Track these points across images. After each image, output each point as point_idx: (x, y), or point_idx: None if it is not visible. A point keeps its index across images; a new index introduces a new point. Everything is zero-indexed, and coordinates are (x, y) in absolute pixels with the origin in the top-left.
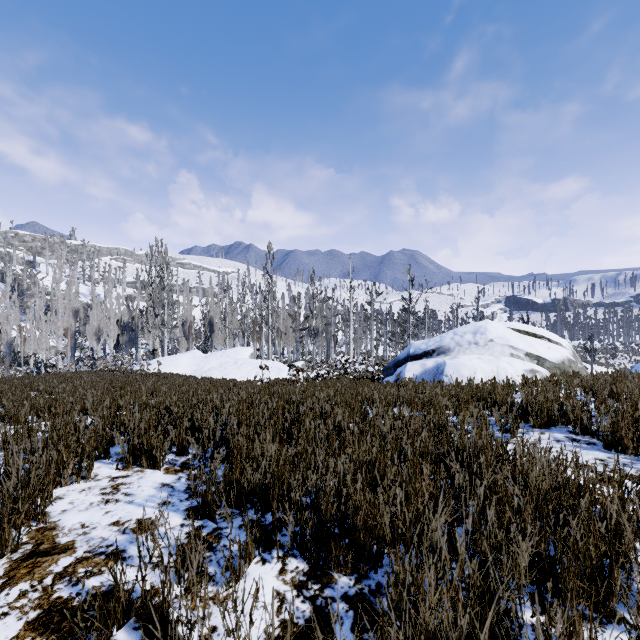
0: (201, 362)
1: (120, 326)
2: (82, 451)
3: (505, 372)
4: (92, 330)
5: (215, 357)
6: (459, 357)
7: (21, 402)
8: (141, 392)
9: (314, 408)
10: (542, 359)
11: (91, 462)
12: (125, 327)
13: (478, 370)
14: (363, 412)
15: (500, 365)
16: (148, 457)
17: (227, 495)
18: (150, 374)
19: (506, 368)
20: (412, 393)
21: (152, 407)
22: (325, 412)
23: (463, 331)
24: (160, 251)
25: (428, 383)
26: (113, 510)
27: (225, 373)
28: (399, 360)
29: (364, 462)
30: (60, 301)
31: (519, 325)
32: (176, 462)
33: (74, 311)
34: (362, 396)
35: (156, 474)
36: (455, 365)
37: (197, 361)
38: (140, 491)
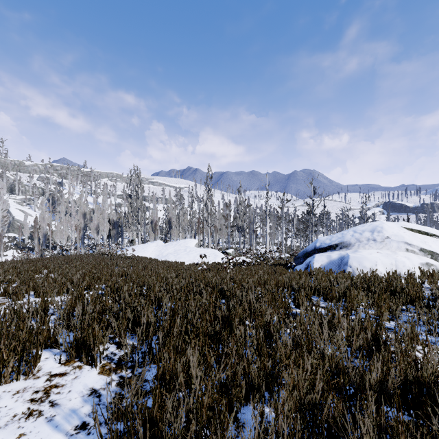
0: (162, 249)
1: (112, 224)
2: (37, 340)
3: (403, 265)
4: (94, 226)
5: (171, 246)
6: (360, 251)
7: (27, 281)
8: (112, 274)
9: (243, 304)
10: (435, 254)
11: (33, 359)
12: (114, 224)
13: (378, 263)
14: (285, 303)
15: (398, 259)
16: (87, 353)
17: (144, 433)
18: (127, 257)
19: (404, 261)
20: (326, 284)
21: (115, 290)
22: (252, 304)
23: (362, 229)
24: (136, 173)
25: (334, 272)
26: (27, 432)
27: (178, 257)
28: (307, 252)
29: (307, 400)
30: (73, 207)
31: (411, 225)
32: (114, 357)
33: (83, 214)
34: (282, 285)
35: (91, 373)
36: (358, 258)
37: (159, 248)
38: (67, 400)
